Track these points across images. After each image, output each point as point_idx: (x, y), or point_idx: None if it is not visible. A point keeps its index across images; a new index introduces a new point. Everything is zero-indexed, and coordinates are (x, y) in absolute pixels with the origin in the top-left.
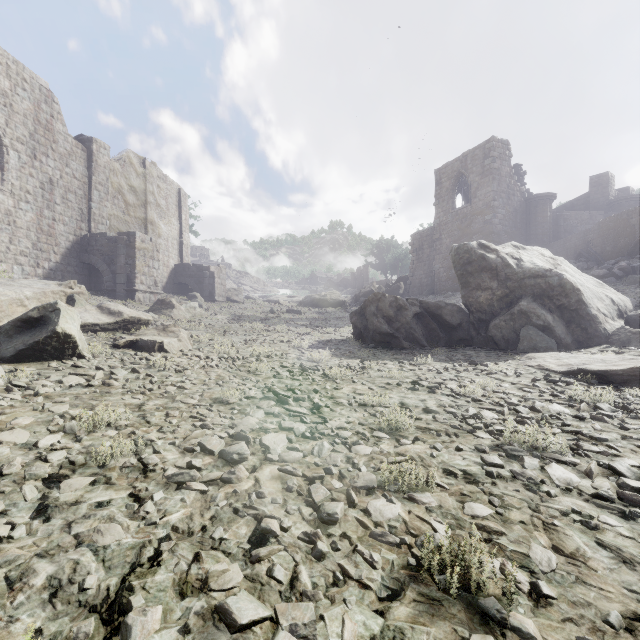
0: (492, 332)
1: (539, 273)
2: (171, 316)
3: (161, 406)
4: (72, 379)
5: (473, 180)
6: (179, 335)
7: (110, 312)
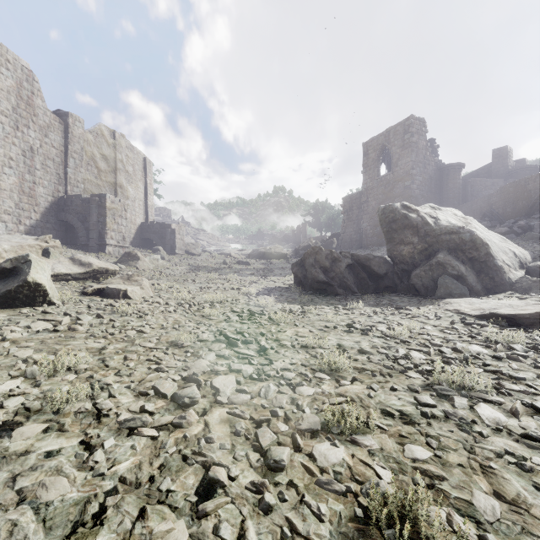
0: (413, 281)
1: (453, 230)
2: (136, 267)
3: (120, 350)
4: (40, 324)
5: (395, 152)
6: (142, 284)
7: (81, 263)
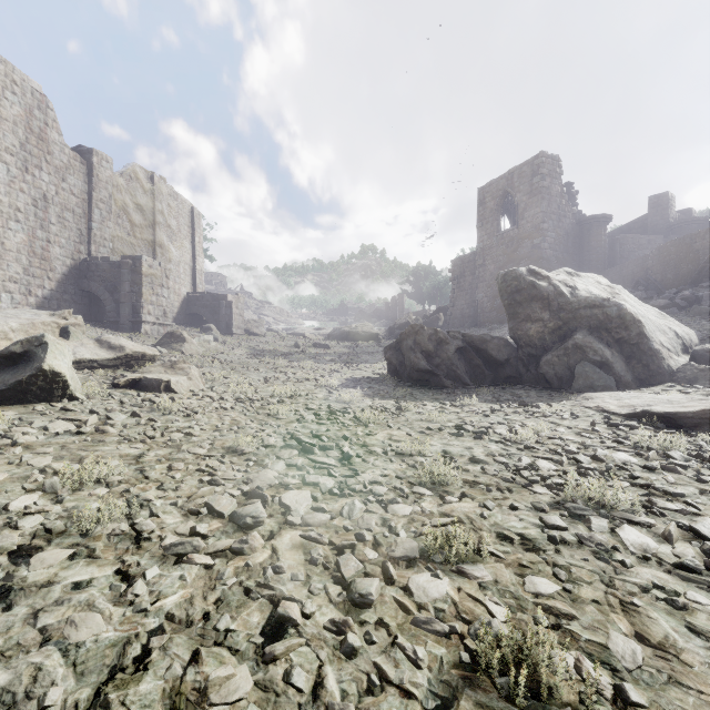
0: (543, 369)
1: (596, 303)
2: (182, 351)
3: (163, 457)
4: (59, 425)
5: (520, 200)
6: (189, 373)
7: (110, 346)
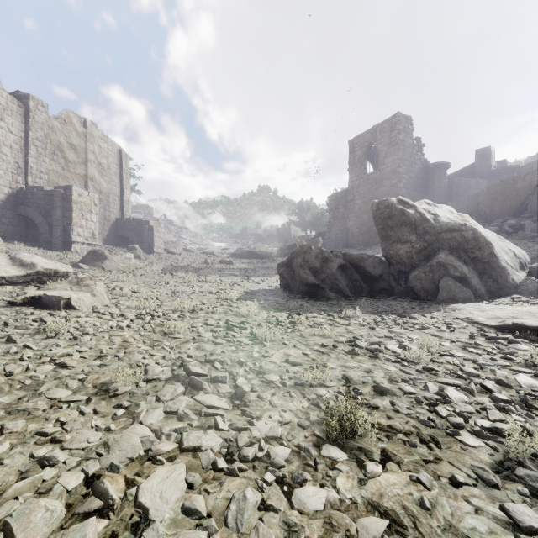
0: (412, 283)
1: (455, 227)
2: (103, 267)
3: (5, 408)
4: None
5: (381, 149)
6: (94, 289)
7: (22, 264)
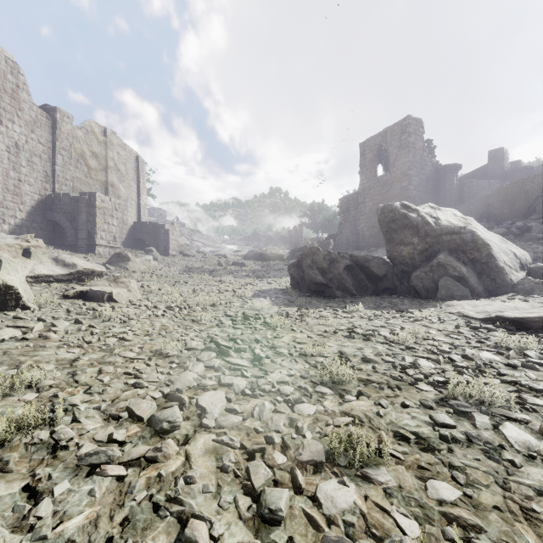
0: (414, 282)
1: (455, 230)
2: (127, 268)
3: (96, 361)
4: (7, 332)
5: (392, 152)
6: (129, 286)
7: (65, 264)
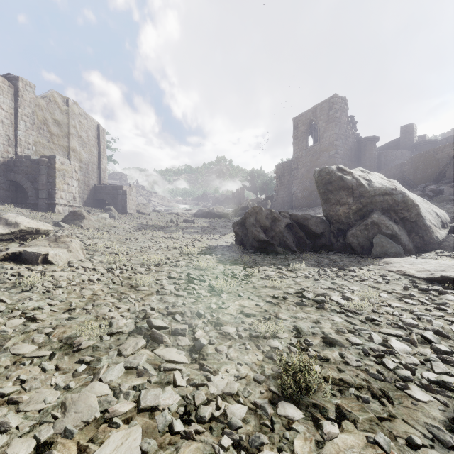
0: (350, 240)
1: (387, 191)
2: (81, 225)
3: None
4: None
5: (321, 125)
6: (69, 246)
7: (7, 223)
